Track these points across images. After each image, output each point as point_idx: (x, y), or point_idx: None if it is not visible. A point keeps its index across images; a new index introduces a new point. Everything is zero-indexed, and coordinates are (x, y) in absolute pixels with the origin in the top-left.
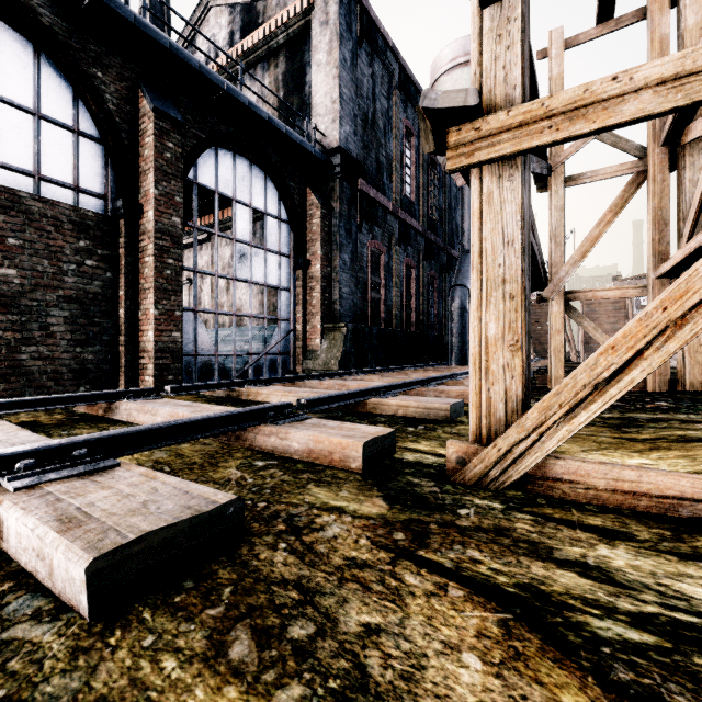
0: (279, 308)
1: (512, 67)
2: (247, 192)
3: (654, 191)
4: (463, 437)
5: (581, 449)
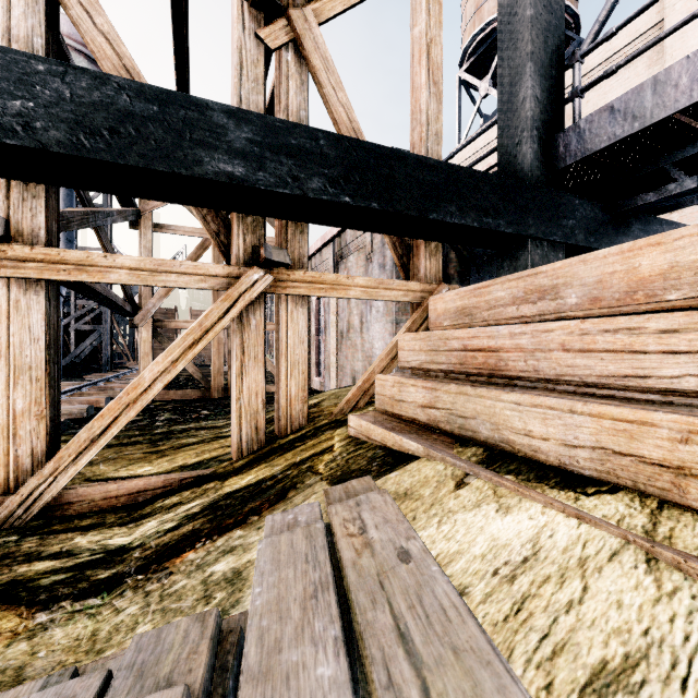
0: None
1: (38, 213)
2: None
3: (215, 256)
4: None
5: (115, 468)
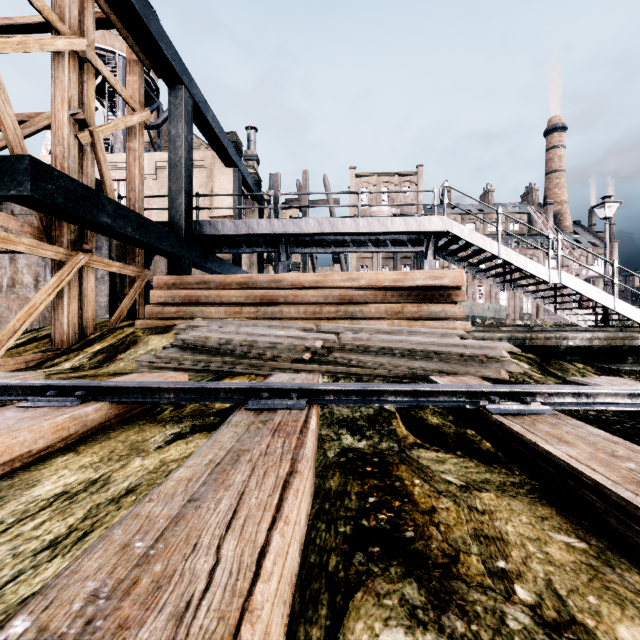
0: None
1: None
2: None
3: None
4: None
5: None
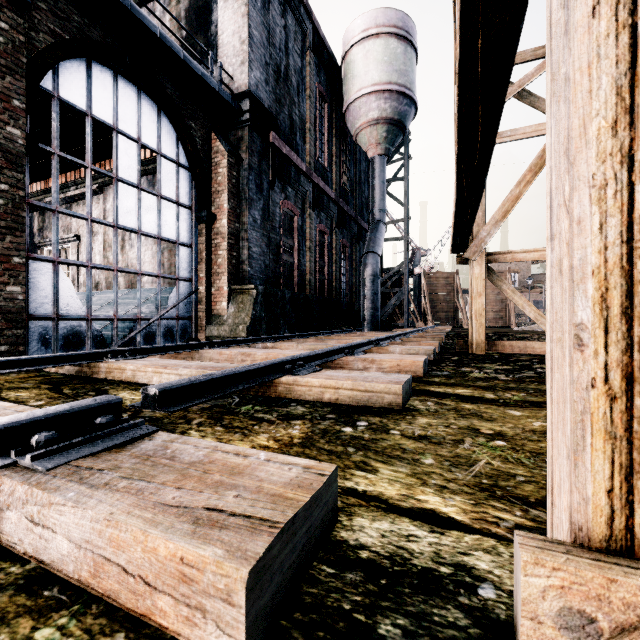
0: (177, 266)
1: None
2: (134, 124)
3: None
4: (441, 446)
5: None
